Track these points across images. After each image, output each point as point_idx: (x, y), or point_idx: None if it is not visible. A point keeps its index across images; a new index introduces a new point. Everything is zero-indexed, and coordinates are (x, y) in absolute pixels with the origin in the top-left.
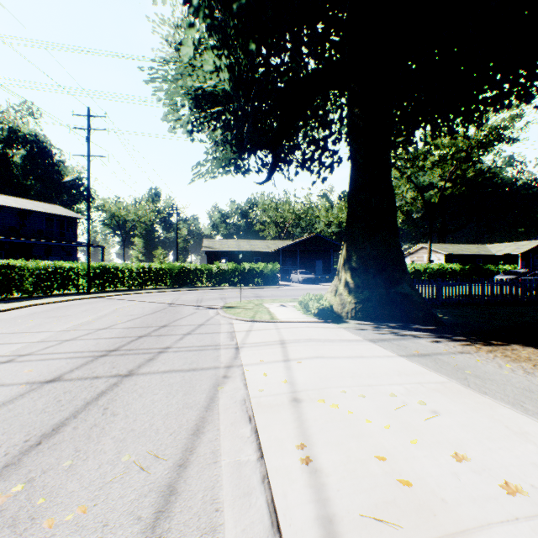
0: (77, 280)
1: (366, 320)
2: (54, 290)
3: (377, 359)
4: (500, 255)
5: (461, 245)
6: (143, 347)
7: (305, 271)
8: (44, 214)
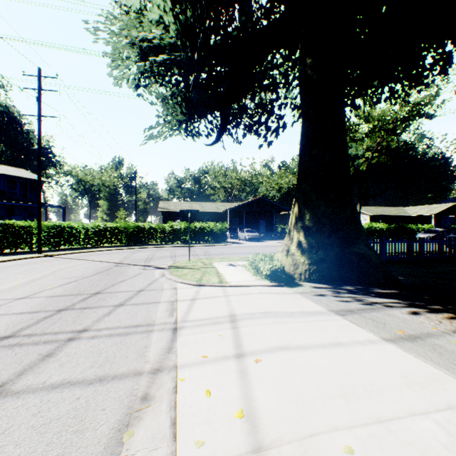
0: (30, 239)
1: (321, 282)
2: (4, 249)
3: (360, 348)
4: (416, 216)
5: (383, 208)
6: (51, 330)
7: (251, 230)
8: (6, 176)
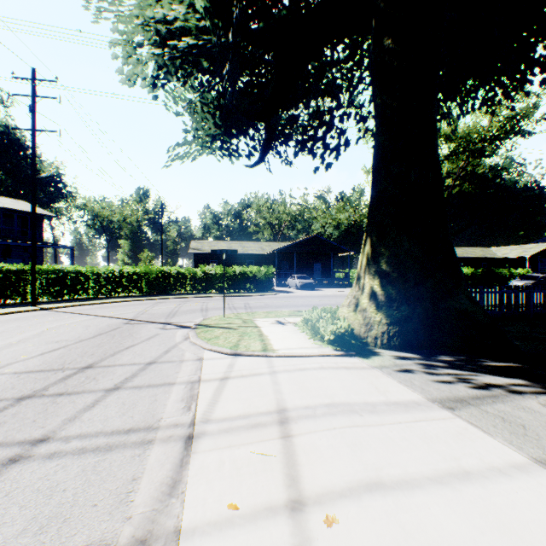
0: (24, 287)
1: (405, 350)
2: None
3: (506, 485)
4: (506, 258)
5: (466, 248)
6: None
7: (303, 276)
8: (1, 209)
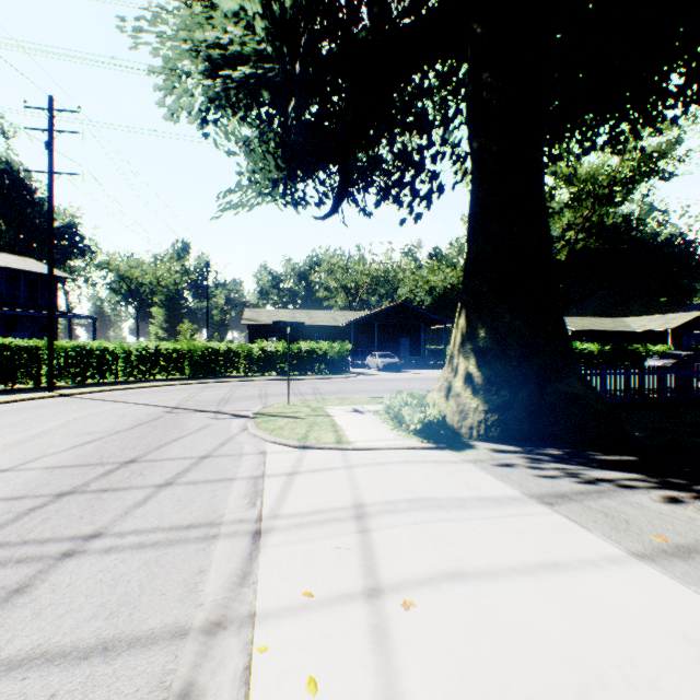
0: (37, 368)
1: (506, 442)
2: None
3: (594, 575)
4: (643, 331)
5: (592, 319)
6: (36, 535)
7: (387, 354)
8: (4, 270)
